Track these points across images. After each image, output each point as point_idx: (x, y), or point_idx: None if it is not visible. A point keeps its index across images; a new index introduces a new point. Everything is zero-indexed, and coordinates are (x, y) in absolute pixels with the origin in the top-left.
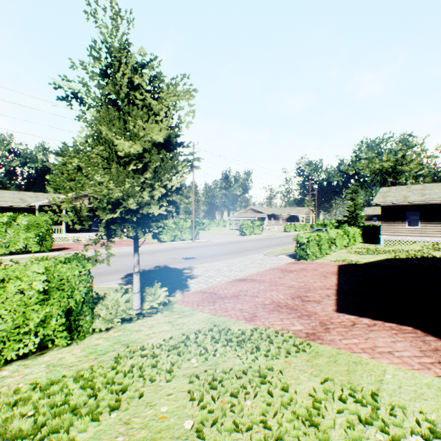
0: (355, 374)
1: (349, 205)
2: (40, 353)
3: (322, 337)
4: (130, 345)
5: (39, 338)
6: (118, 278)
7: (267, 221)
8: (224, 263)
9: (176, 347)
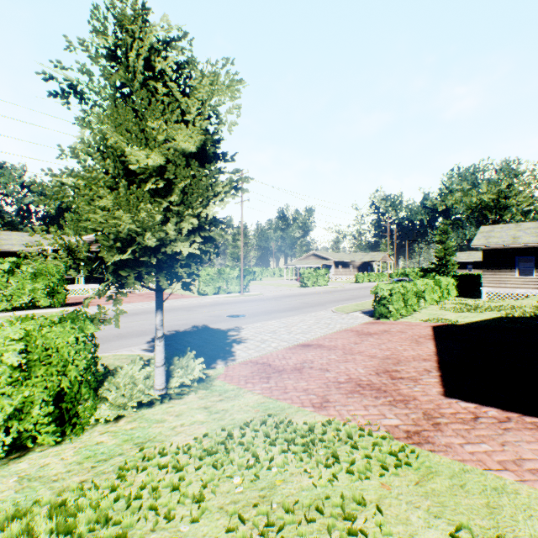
0: (504, 515)
1: (437, 249)
2: (15, 455)
3: (432, 439)
4: (145, 446)
5: (11, 436)
6: (142, 342)
7: (334, 269)
8: (281, 323)
9: (211, 452)
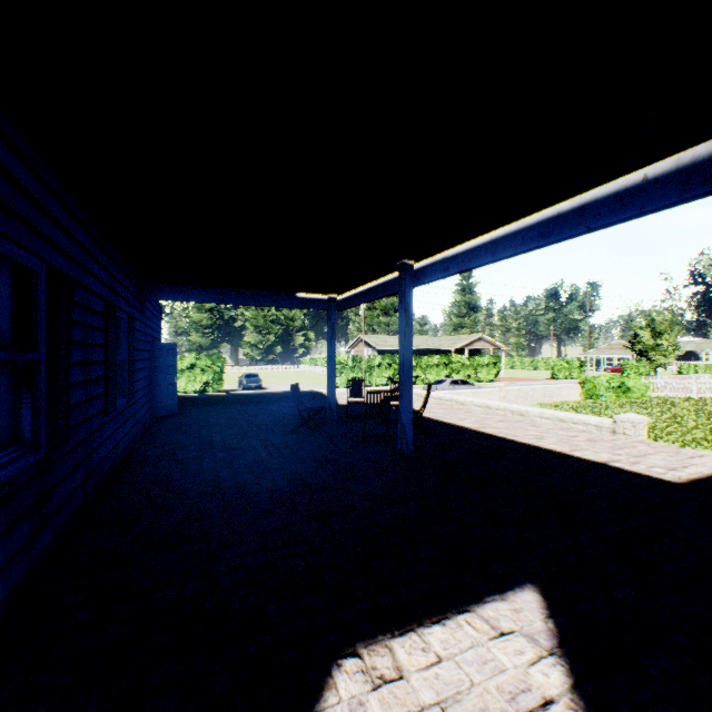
0: None
1: None
2: None
3: None
4: None
5: None
6: None
7: None
8: None
9: None
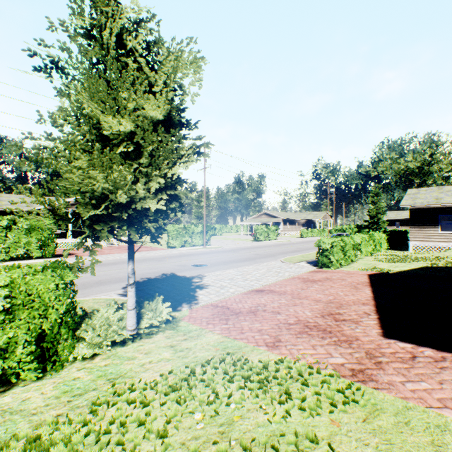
0: None
1: (369, 209)
2: (1, 390)
3: (376, 377)
4: (117, 382)
5: None
6: (119, 288)
7: (282, 226)
8: (237, 271)
9: (175, 389)
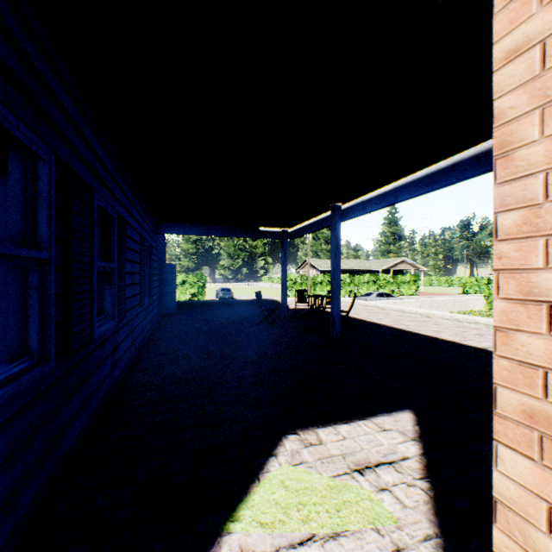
0: None
1: None
2: None
3: None
4: None
5: None
6: None
7: None
8: None
9: None
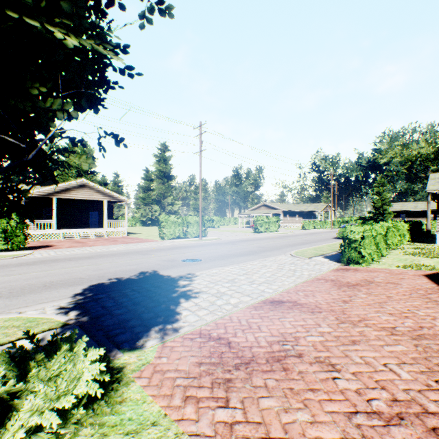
0: None
1: (374, 200)
2: None
3: None
4: None
5: None
6: (67, 295)
7: (282, 218)
8: (239, 269)
9: None
